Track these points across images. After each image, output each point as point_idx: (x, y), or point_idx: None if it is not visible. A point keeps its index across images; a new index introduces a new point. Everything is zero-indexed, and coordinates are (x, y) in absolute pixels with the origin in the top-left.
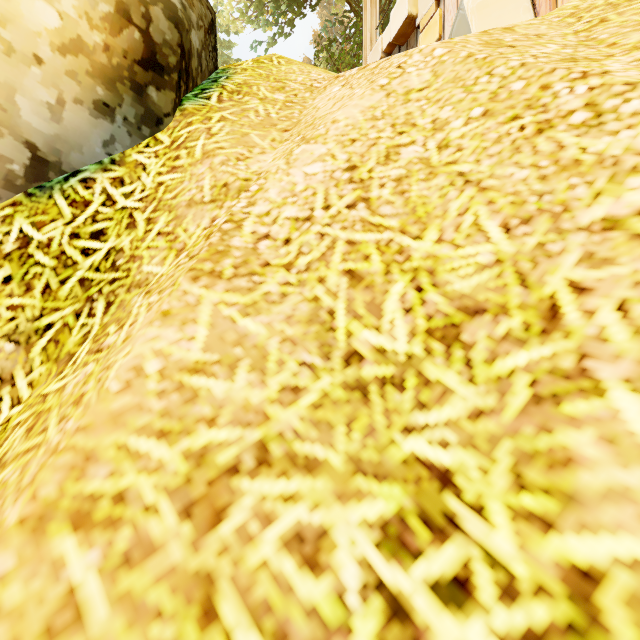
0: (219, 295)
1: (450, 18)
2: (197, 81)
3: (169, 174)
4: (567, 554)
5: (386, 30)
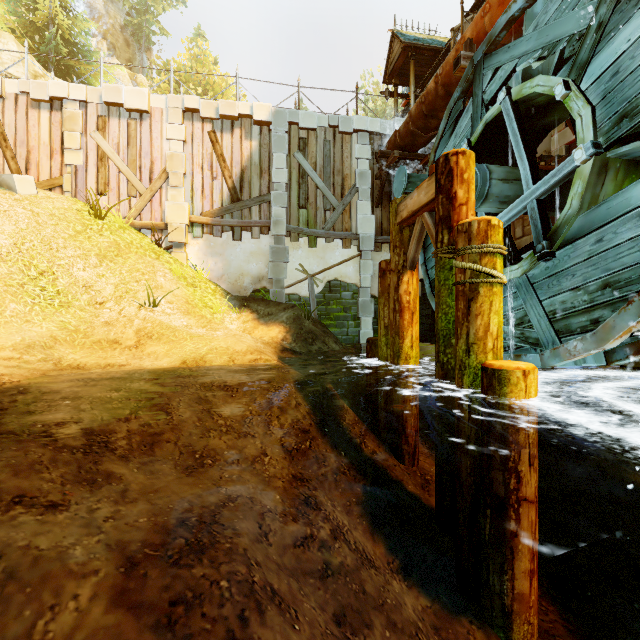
0: (3, 264)
1: None
2: None
3: None
4: (57, 289)
5: None
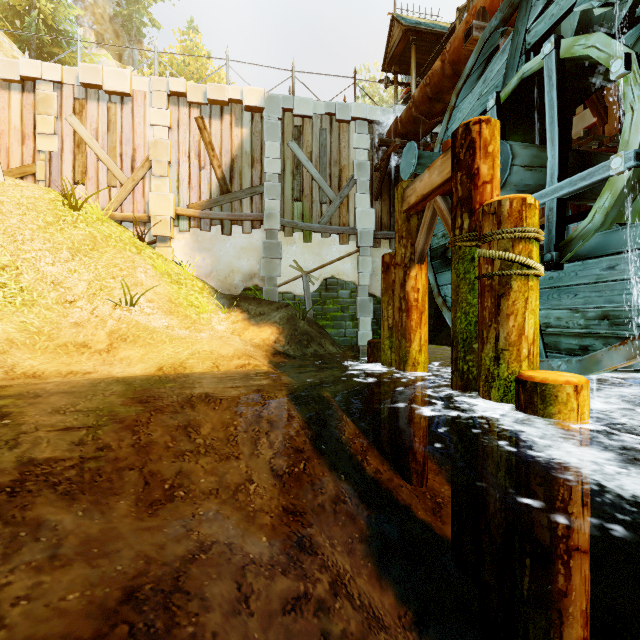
0: None
1: None
2: None
3: None
4: (21, 286)
5: None
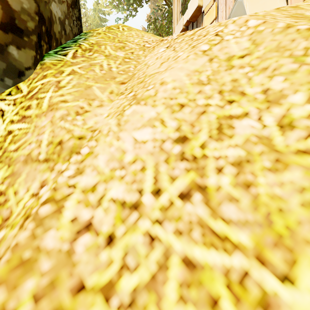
0: None
1: (221, 7)
2: (61, 41)
3: (18, 123)
4: None
5: (185, 13)
